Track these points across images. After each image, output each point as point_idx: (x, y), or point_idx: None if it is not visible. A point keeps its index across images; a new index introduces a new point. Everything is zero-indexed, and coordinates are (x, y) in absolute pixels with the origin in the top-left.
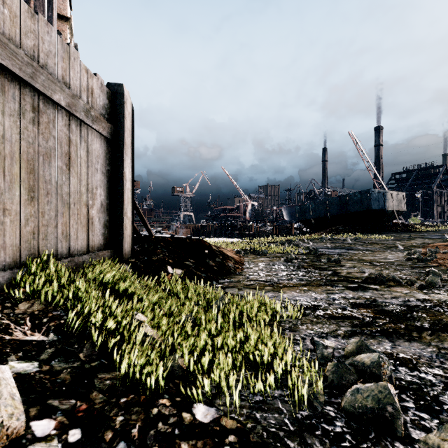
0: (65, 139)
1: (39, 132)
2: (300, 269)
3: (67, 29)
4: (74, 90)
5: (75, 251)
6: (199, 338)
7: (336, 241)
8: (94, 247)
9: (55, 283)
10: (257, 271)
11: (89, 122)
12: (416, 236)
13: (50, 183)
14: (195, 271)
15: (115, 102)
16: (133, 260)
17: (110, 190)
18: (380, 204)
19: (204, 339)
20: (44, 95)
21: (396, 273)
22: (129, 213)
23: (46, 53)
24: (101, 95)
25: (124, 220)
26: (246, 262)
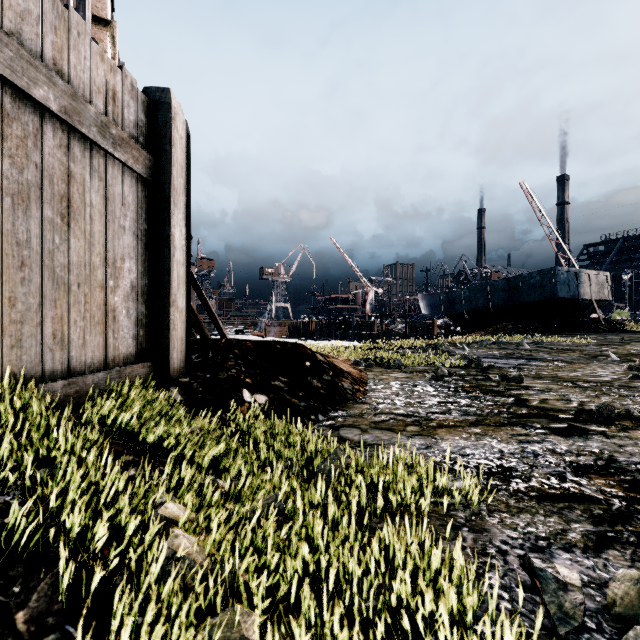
0: (60, 171)
1: (4, 153)
2: (460, 394)
3: (107, 37)
4: (78, 88)
5: (81, 367)
6: (291, 554)
7: (506, 347)
8: (117, 358)
9: (12, 435)
10: (390, 396)
11: (107, 145)
12: (632, 339)
13: (28, 247)
14: (289, 398)
15: (157, 118)
16: (186, 379)
17: (148, 264)
18: (571, 289)
19: (301, 558)
20: (14, 87)
21: (625, 402)
22: (180, 302)
23: (19, 13)
24: (131, 104)
25: (172, 313)
26: (370, 379)
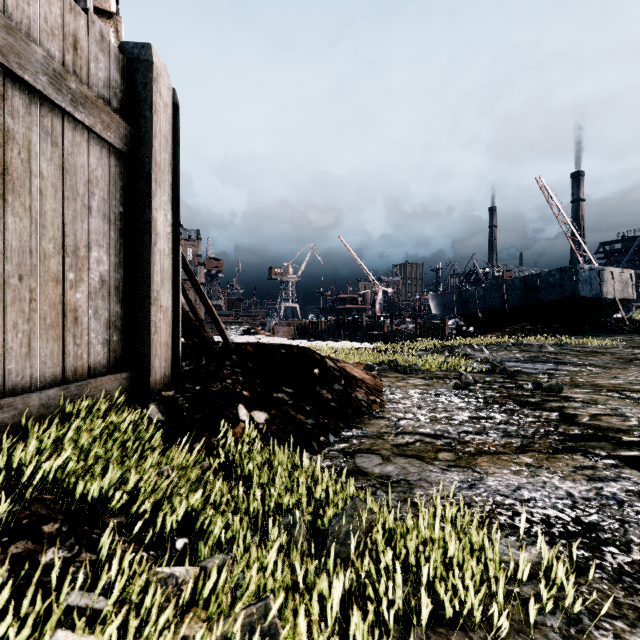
0: None
1: None
2: (492, 406)
3: (110, 30)
4: (20, 23)
5: (25, 382)
6: None
7: (527, 349)
8: (80, 370)
9: None
10: (411, 408)
11: (63, 102)
12: None
13: None
14: (294, 415)
15: (135, 79)
16: (171, 392)
17: (124, 254)
18: (593, 288)
19: None
20: None
21: None
22: (165, 301)
23: None
24: (100, 58)
25: (153, 313)
26: (385, 387)
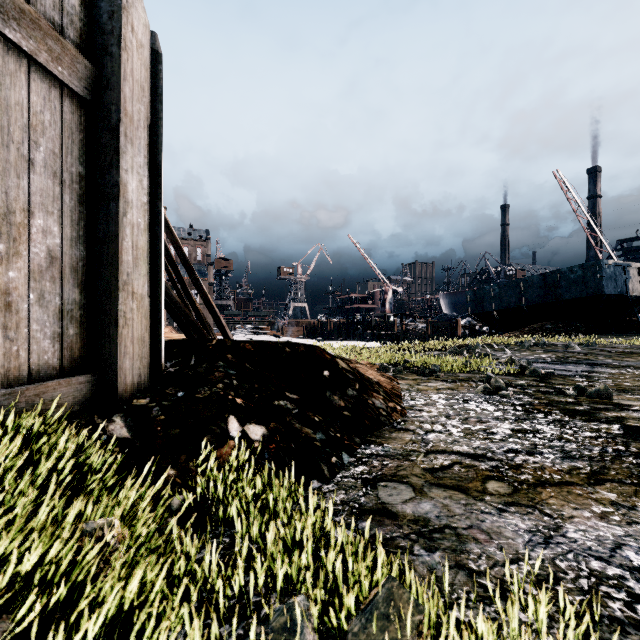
0: None
1: None
2: (535, 416)
3: None
4: None
5: None
6: None
7: (552, 349)
8: (15, 372)
9: None
10: (439, 418)
11: None
12: None
13: None
14: (299, 428)
15: (100, 7)
16: (144, 400)
17: (86, 227)
18: (618, 285)
19: None
20: None
21: None
22: (139, 286)
23: None
24: None
25: (122, 300)
26: (404, 391)
